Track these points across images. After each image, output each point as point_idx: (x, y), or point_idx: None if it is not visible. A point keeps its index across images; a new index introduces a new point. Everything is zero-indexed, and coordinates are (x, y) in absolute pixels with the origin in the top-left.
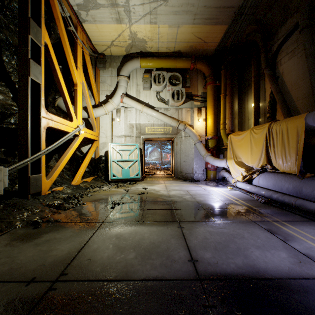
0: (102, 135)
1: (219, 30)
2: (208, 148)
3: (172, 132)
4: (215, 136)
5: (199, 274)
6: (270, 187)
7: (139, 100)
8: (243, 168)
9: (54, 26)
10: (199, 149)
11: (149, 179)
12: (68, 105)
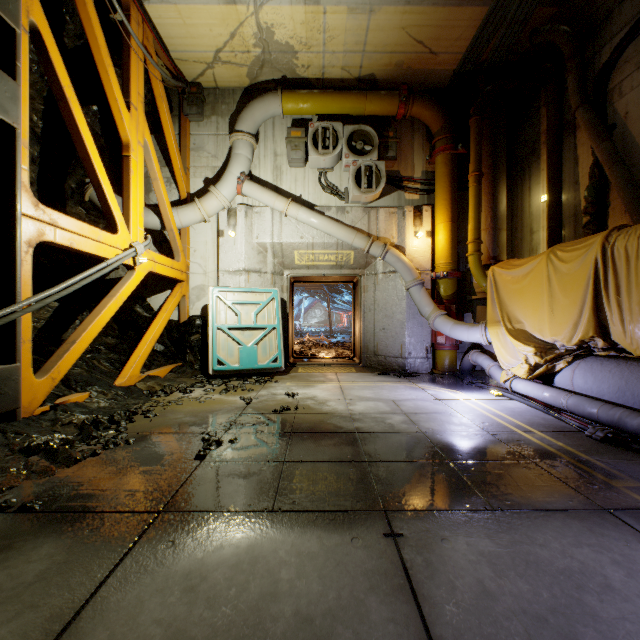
0: (195, 268)
1: (468, 21)
2: (439, 298)
3: (355, 263)
4: (455, 270)
5: None
6: (609, 396)
7: (279, 190)
8: (529, 345)
9: (72, 2)
10: (417, 302)
11: (302, 369)
12: (104, 192)
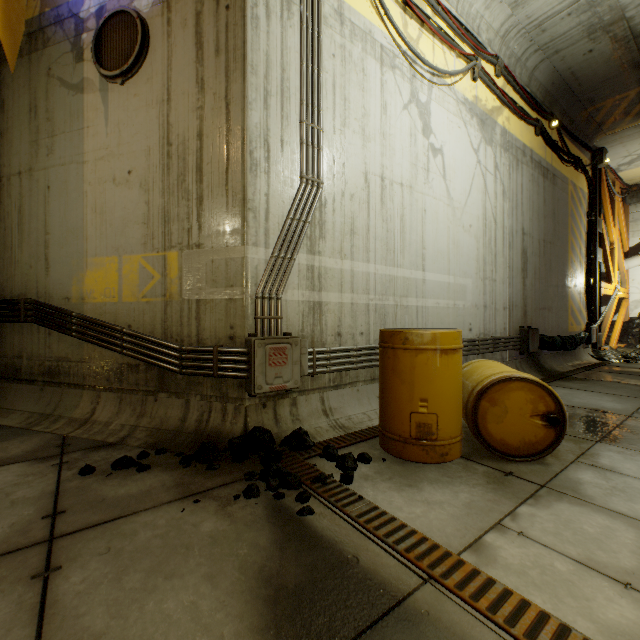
0: (632, 290)
1: None
2: None
3: None
4: None
5: None
6: None
7: None
8: None
9: None
10: None
11: None
12: (609, 269)
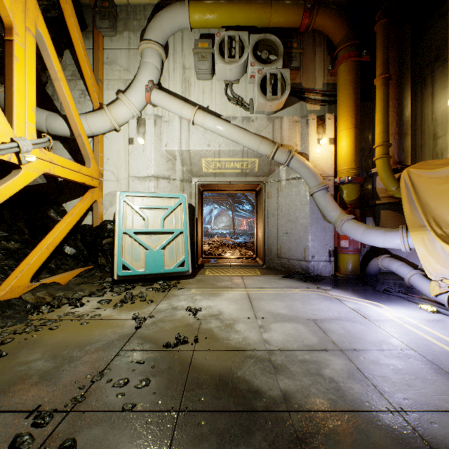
0: (108, 176)
1: None
2: (342, 203)
3: (259, 170)
4: (358, 176)
5: None
6: None
7: (187, 101)
8: None
9: None
10: (322, 206)
11: (209, 272)
12: None
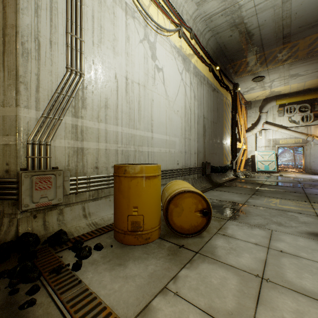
0: (248, 146)
1: None
2: None
3: (302, 142)
4: None
5: (300, 183)
6: None
7: (274, 124)
8: None
9: None
10: None
11: (282, 172)
12: (240, 136)
